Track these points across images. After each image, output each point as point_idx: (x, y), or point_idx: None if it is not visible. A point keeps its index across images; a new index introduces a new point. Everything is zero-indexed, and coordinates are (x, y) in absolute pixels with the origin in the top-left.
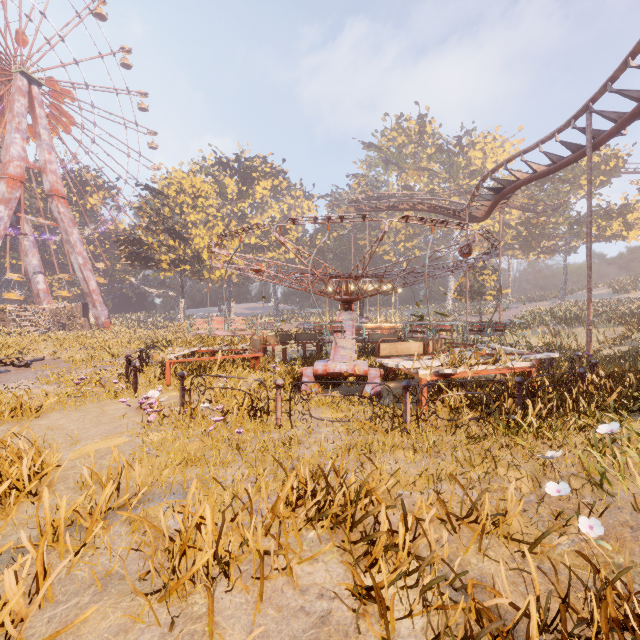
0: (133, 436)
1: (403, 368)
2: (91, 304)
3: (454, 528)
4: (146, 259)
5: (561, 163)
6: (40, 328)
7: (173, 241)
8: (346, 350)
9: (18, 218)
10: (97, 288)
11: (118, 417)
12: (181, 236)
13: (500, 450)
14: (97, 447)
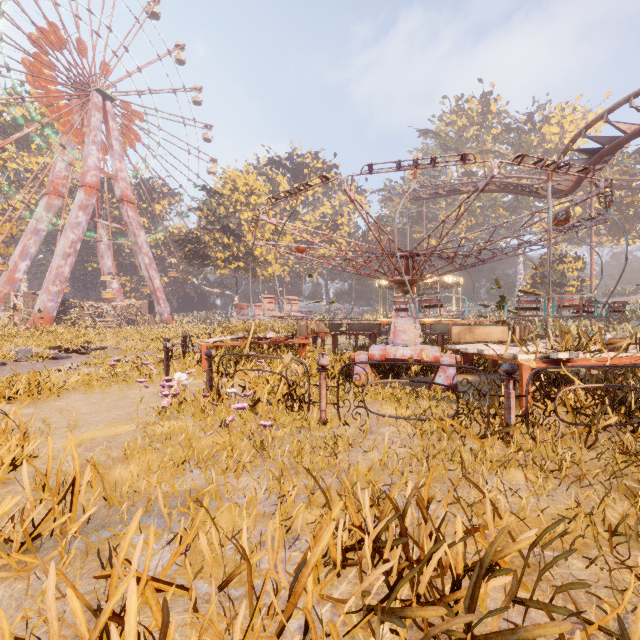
0: (142, 424)
1: (489, 353)
2: (156, 301)
3: None
4: (203, 257)
5: None
6: (112, 323)
7: (227, 238)
8: (408, 334)
9: (95, 224)
10: (161, 286)
11: (137, 401)
12: (235, 233)
13: None
14: (95, 435)
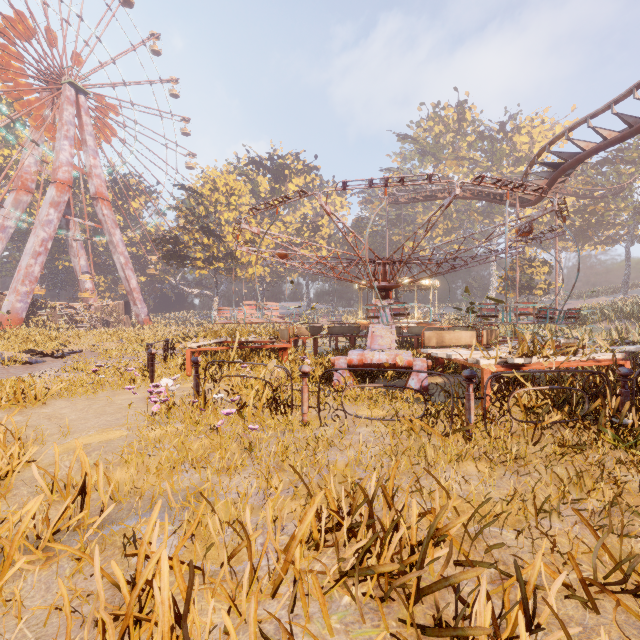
0: (133, 429)
1: (457, 358)
2: (132, 302)
3: (594, 606)
4: (182, 257)
5: (639, 125)
6: (86, 324)
7: (207, 239)
8: (385, 339)
9: (68, 221)
10: (137, 286)
11: (125, 407)
12: (215, 234)
13: (620, 467)
14: (88, 441)
